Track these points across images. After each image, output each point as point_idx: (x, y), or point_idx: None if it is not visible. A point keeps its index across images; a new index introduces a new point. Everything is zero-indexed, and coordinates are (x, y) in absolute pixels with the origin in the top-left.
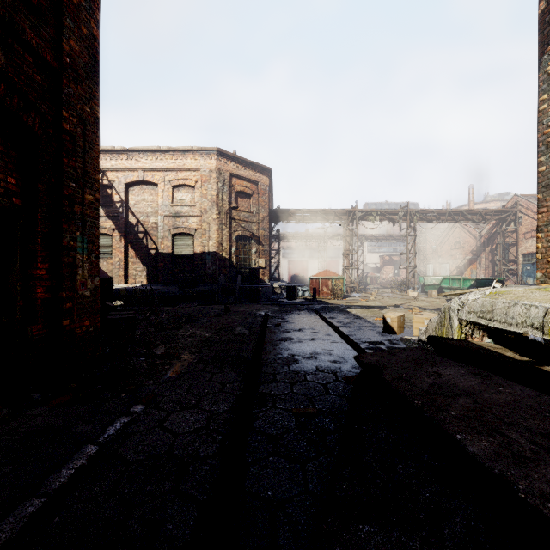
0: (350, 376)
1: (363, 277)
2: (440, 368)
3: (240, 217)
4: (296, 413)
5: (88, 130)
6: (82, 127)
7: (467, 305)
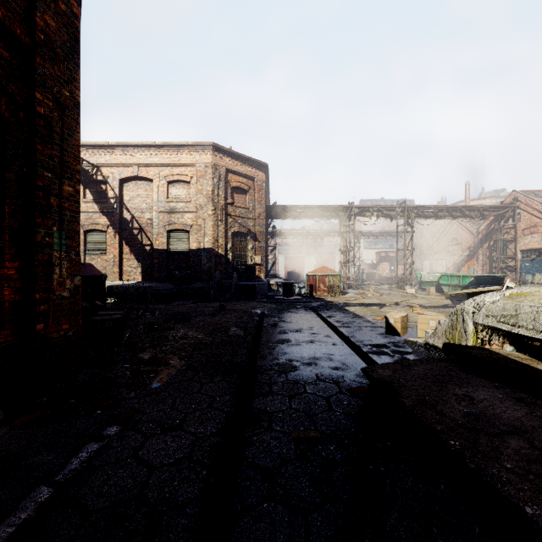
0: (355, 388)
1: (359, 273)
2: (470, 389)
3: (236, 213)
4: (295, 438)
5: (66, 115)
6: (59, 112)
7: (485, 308)
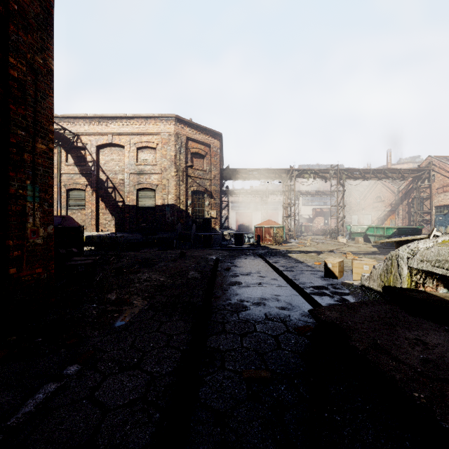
0: (301, 327)
1: (298, 226)
2: (420, 332)
3: (195, 175)
4: (247, 378)
5: (40, 80)
6: (32, 76)
7: (419, 253)
